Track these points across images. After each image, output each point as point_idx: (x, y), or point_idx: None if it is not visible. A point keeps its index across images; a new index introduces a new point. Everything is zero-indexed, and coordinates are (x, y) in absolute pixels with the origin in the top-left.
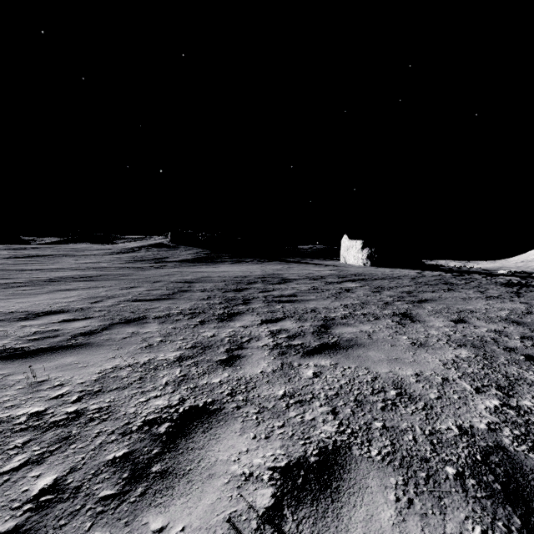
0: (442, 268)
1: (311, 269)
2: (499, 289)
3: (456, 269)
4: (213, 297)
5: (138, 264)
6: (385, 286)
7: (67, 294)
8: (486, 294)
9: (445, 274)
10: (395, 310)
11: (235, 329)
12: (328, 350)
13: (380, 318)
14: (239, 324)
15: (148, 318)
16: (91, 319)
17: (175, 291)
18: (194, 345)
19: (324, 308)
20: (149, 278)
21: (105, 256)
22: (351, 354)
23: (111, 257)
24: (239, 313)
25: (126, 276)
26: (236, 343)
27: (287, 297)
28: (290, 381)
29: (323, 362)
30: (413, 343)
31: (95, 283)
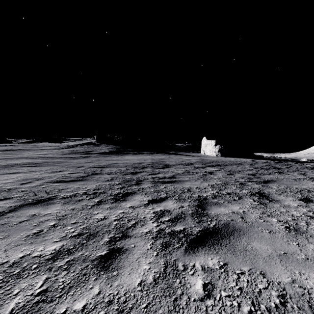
0: (264, 157)
1: (183, 158)
2: (313, 172)
3: (273, 158)
4: (115, 179)
5: (73, 155)
6: (234, 170)
7: (9, 176)
8: (307, 175)
9: (269, 161)
10: (251, 190)
11: (125, 210)
12: (211, 240)
13: (242, 197)
14: (129, 204)
15: (56, 198)
16: (8, 200)
17: (89, 174)
18: (81, 231)
19: (196, 188)
20: (76, 164)
21: (54, 150)
22: (236, 246)
23: (57, 150)
24: (132, 193)
25: (60, 163)
26: (122, 229)
27: (168, 178)
28: (176, 308)
29: (210, 262)
30: (287, 228)
31: (36, 168)
